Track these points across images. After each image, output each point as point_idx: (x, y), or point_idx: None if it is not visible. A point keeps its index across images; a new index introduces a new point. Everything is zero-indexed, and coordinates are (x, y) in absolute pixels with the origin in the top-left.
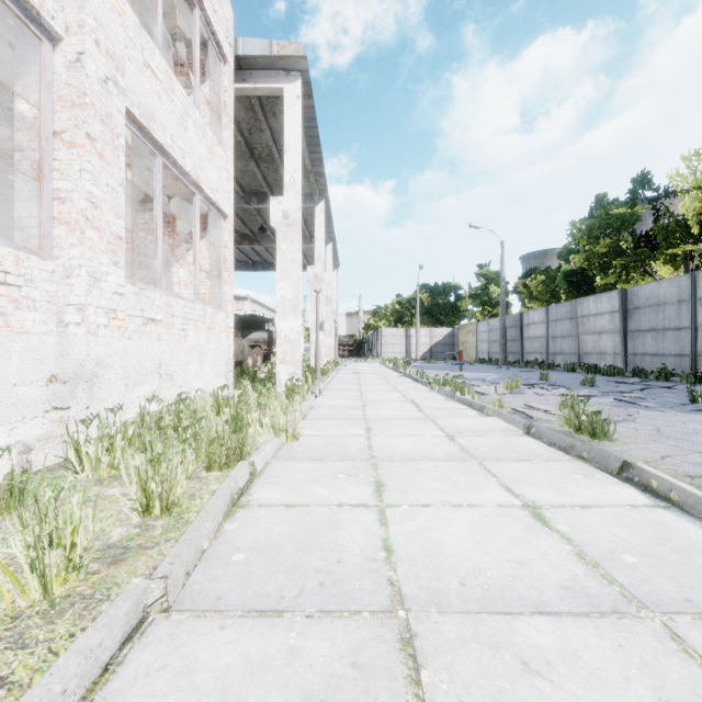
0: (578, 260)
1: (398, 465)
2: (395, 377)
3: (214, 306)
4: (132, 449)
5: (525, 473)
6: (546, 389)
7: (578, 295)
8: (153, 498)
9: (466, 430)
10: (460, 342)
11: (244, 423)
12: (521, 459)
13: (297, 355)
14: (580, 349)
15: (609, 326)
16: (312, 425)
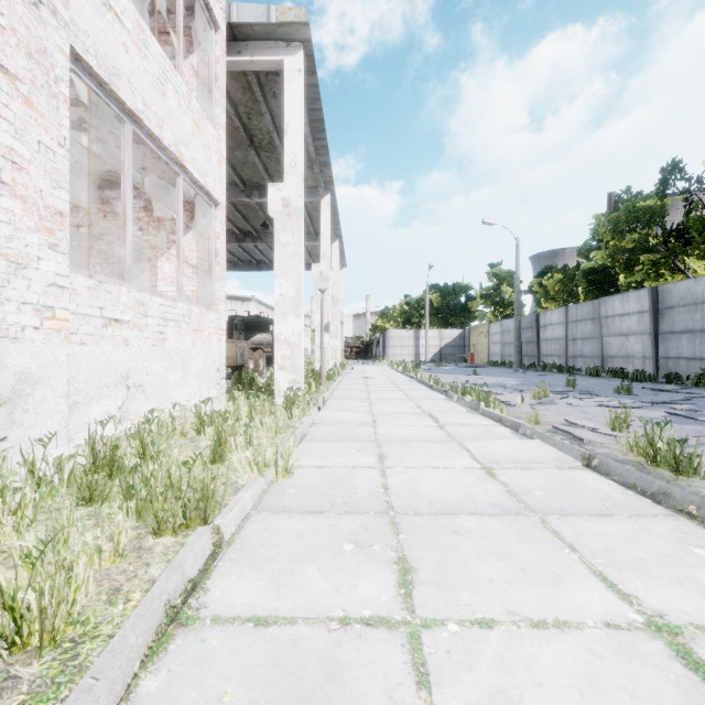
0: (601, 257)
1: (428, 524)
2: (406, 383)
3: (203, 305)
4: (72, 489)
5: (617, 542)
6: (578, 399)
7: (599, 294)
8: (29, 619)
9: (506, 460)
10: (471, 344)
11: (224, 451)
12: (597, 512)
13: (299, 361)
14: (604, 352)
15: (637, 327)
16: (311, 449)
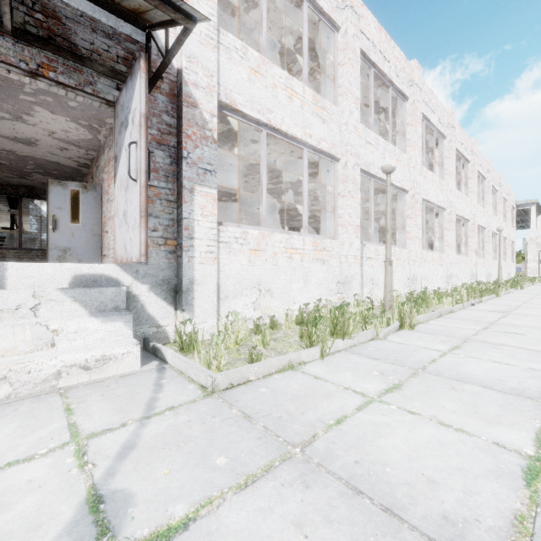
0: None
1: None
2: None
3: (512, 262)
4: None
5: None
6: None
7: None
8: None
9: None
10: None
11: None
12: None
13: (534, 272)
14: None
15: None
16: None
